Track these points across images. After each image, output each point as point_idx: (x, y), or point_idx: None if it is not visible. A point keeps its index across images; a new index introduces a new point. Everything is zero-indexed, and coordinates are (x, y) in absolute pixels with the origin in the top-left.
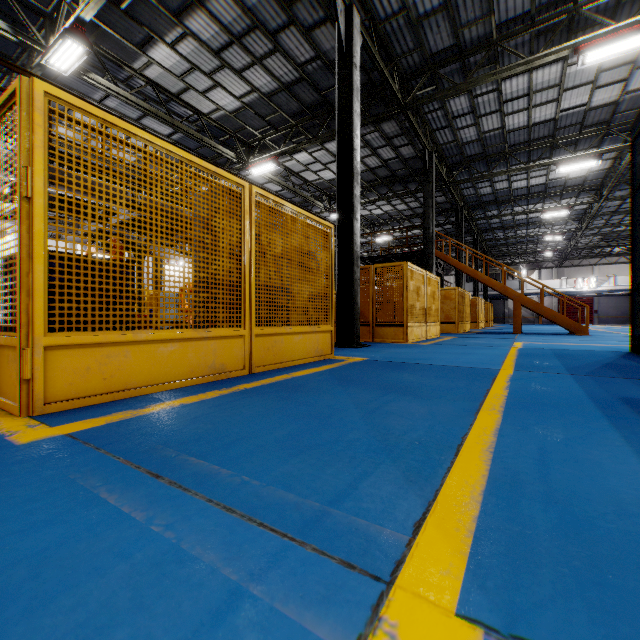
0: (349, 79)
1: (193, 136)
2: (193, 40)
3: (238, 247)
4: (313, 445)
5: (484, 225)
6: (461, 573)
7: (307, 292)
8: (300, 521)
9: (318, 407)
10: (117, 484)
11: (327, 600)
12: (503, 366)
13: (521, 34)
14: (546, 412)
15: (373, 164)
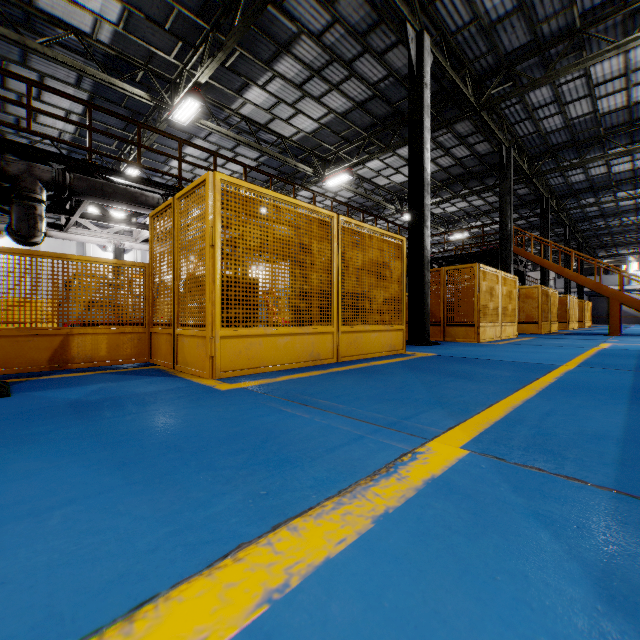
0: (420, 99)
1: (277, 158)
2: (280, 79)
3: (329, 264)
4: (391, 399)
5: (578, 214)
6: (467, 441)
7: (382, 297)
8: (387, 423)
9: (393, 382)
10: (287, 406)
11: (401, 441)
12: (567, 363)
13: (610, 18)
14: (577, 393)
15: (446, 164)
